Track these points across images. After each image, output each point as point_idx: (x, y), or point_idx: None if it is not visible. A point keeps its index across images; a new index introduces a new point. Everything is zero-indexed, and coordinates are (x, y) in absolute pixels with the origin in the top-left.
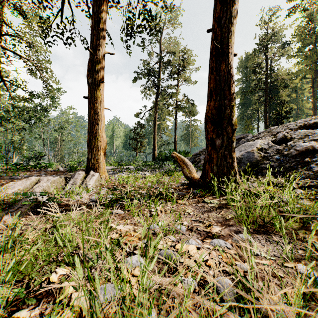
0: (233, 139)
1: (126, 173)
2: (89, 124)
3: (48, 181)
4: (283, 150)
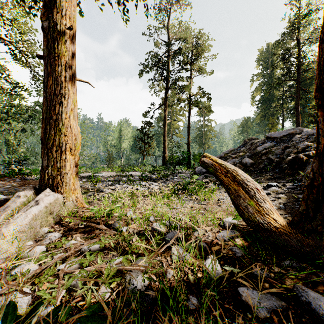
0: None
1: (124, 184)
2: (45, 104)
3: None
4: None
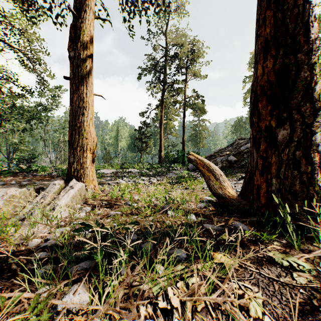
0: (315, 128)
1: (127, 179)
2: (71, 115)
3: (3, 196)
4: None
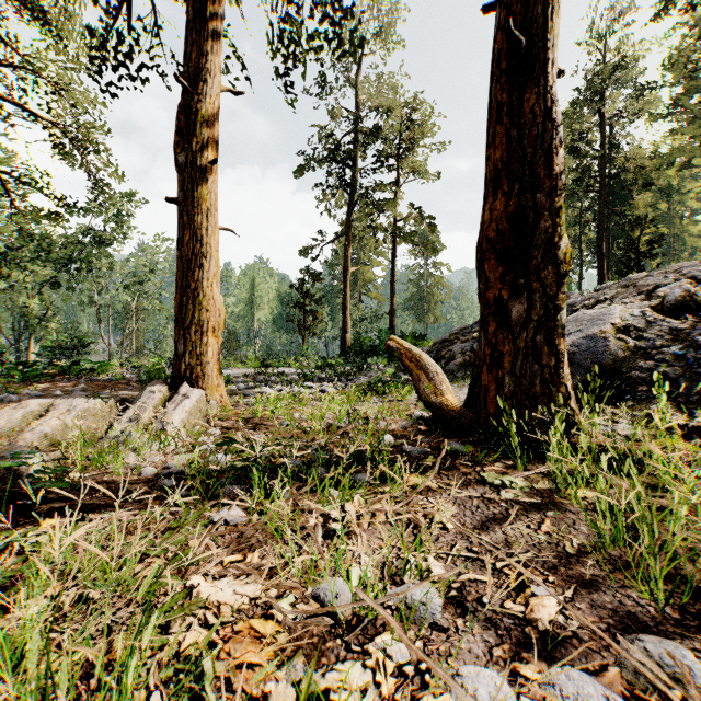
0: (561, 302)
1: (277, 386)
2: (180, 268)
3: (69, 411)
4: (690, 331)
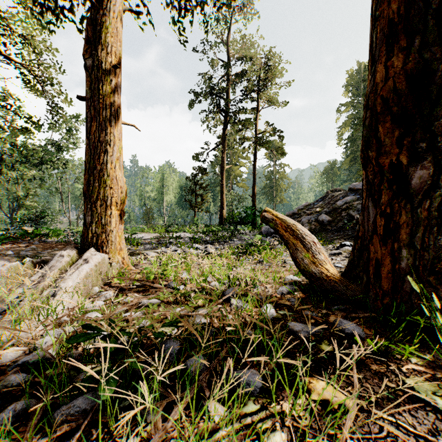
0: None
1: (173, 247)
2: (88, 153)
3: None
4: None
